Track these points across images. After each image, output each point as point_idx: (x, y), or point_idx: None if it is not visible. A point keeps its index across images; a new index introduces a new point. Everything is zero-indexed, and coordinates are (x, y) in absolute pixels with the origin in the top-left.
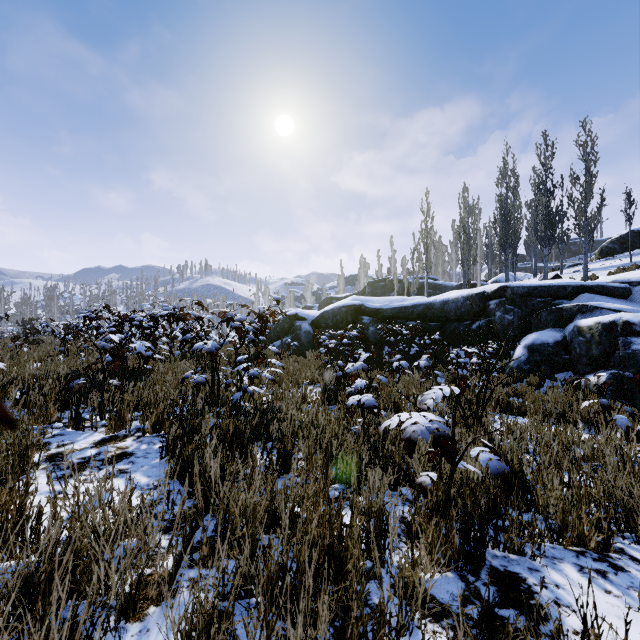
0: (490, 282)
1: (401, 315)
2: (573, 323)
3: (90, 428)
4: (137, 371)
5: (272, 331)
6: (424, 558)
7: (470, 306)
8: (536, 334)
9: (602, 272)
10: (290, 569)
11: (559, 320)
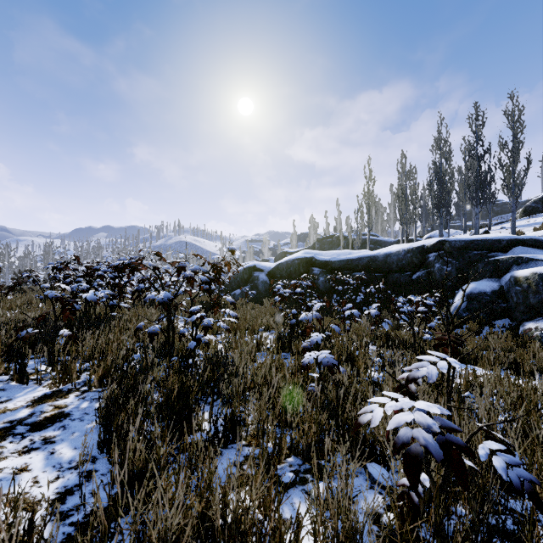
0: (425, 238)
1: (348, 267)
2: (509, 274)
3: (36, 381)
4: (102, 319)
5: (233, 281)
6: None
7: (411, 258)
8: (474, 284)
9: (527, 228)
10: None
11: (495, 271)
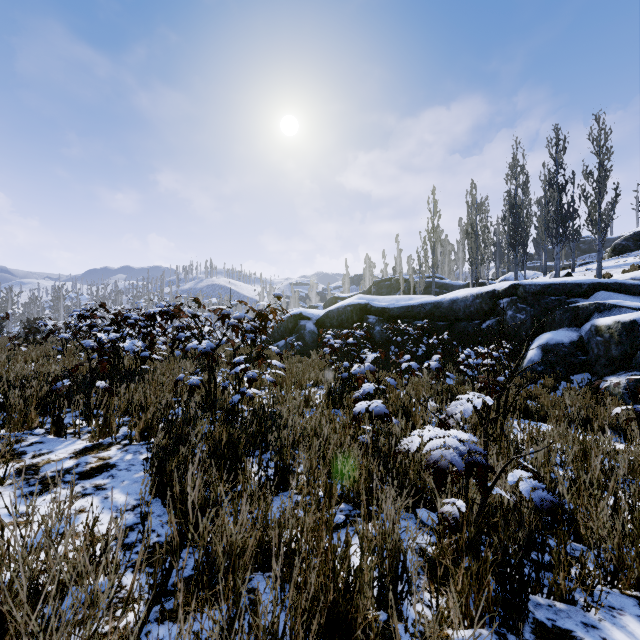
0: (498, 281)
1: (408, 314)
2: (590, 322)
3: (74, 435)
4: (133, 372)
5: (276, 331)
6: (452, 611)
7: (480, 305)
8: (550, 334)
9: (616, 270)
10: (282, 635)
11: (575, 319)
